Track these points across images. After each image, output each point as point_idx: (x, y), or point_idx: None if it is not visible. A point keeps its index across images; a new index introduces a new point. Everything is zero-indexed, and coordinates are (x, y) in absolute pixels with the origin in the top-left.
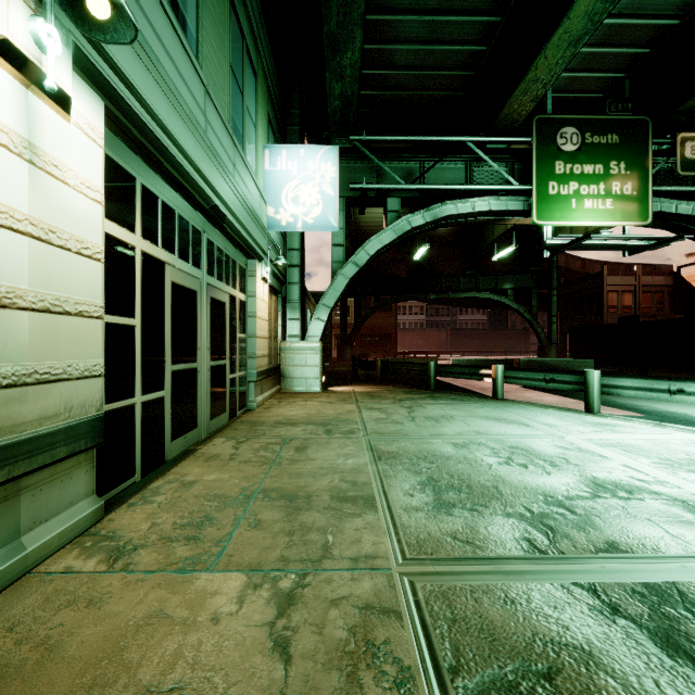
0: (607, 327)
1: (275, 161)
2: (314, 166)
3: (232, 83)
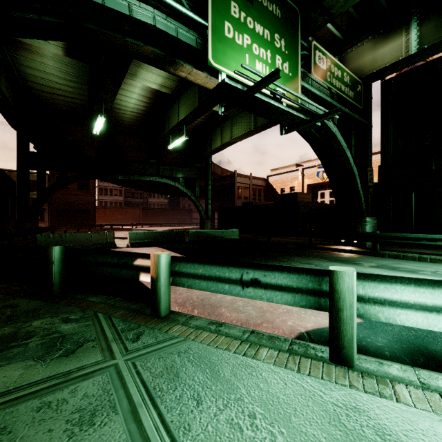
0: (239, 208)
1: None
2: None
3: None
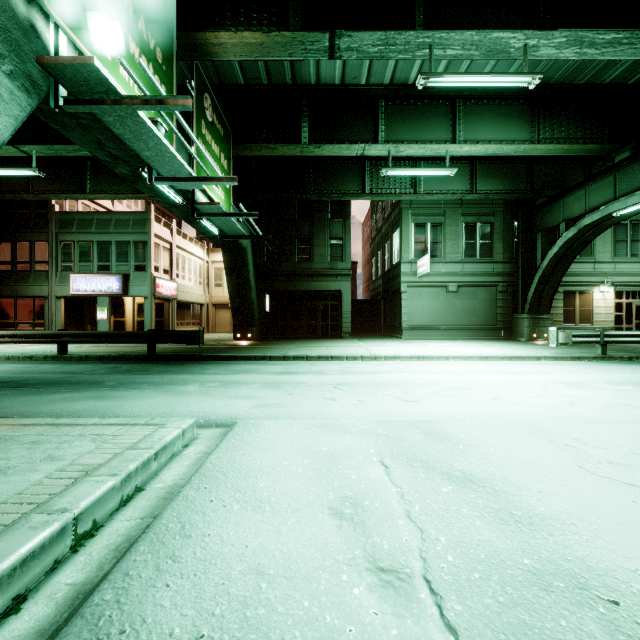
0: None
1: None
2: None
3: None
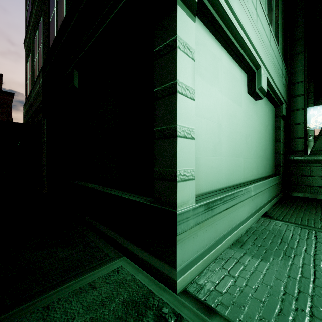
0: None
1: (308, 112)
2: None
3: None
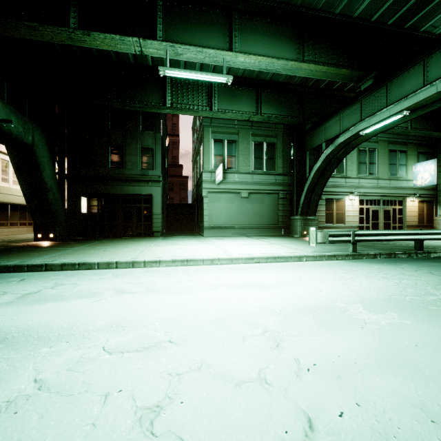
0: None
1: (415, 168)
2: (427, 167)
3: (390, 166)
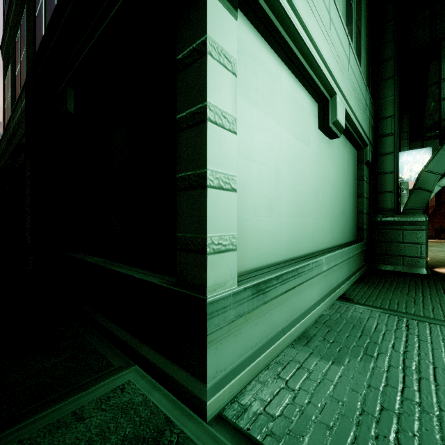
0: None
1: (401, 158)
2: (419, 157)
3: None
